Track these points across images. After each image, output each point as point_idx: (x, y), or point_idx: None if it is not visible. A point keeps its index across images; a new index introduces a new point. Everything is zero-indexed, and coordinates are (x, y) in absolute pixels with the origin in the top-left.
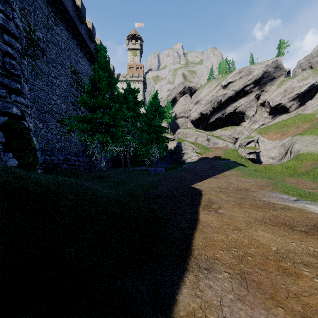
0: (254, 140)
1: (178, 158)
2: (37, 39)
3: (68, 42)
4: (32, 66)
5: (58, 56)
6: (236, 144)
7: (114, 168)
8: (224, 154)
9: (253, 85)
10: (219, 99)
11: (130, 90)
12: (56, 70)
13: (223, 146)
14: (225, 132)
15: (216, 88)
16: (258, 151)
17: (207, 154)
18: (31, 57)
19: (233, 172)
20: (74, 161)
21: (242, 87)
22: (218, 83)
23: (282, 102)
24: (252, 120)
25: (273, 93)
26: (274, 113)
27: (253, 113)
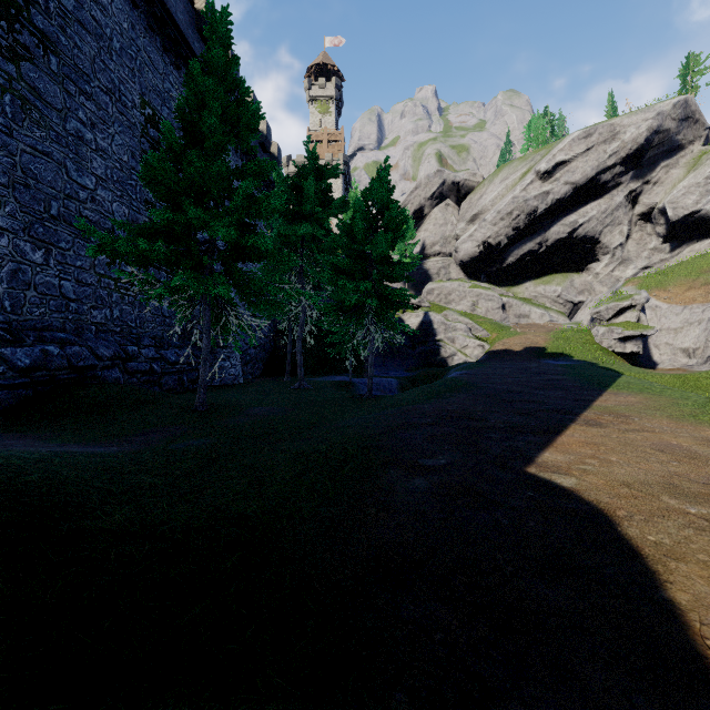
0: (635, 306)
1: (429, 352)
2: (22, 1)
3: (134, 36)
4: (3, 78)
5: (101, 67)
6: (577, 318)
7: (267, 379)
8: (554, 342)
9: (622, 168)
10: (533, 205)
11: (304, 168)
12: (95, 105)
13: (546, 322)
14: (546, 288)
15: (525, 180)
16: (648, 335)
17: (508, 343)
18: (1, 49)
19: (630, 396)
20: (149, 361)
21: (591, 173)
22: (528, 168)
23: (702, 207)
24: (618, 257)
25: (676, 185)
26: (678, 238)
27: (619, 239)
